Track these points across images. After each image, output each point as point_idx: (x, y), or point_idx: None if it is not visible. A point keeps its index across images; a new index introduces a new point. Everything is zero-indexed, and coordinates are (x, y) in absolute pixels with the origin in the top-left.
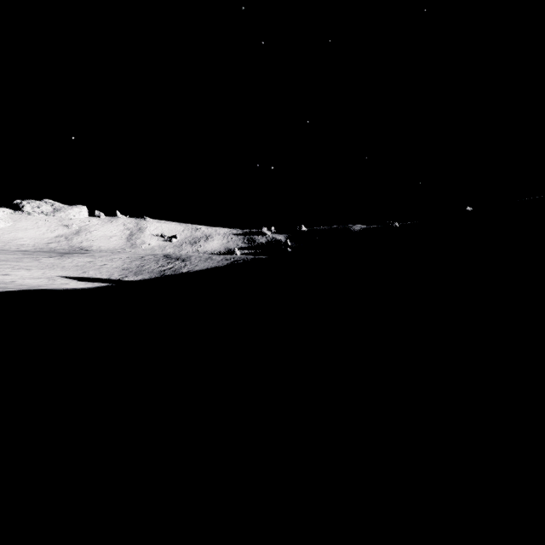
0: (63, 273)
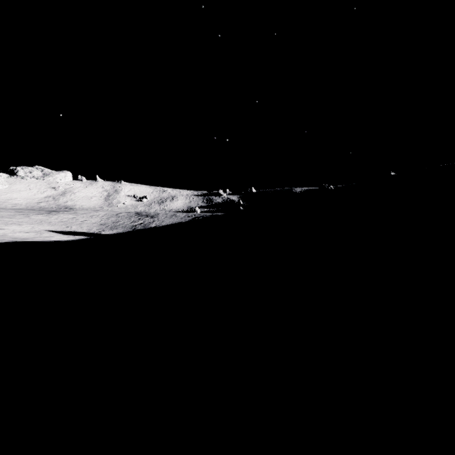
0: (49, 228)
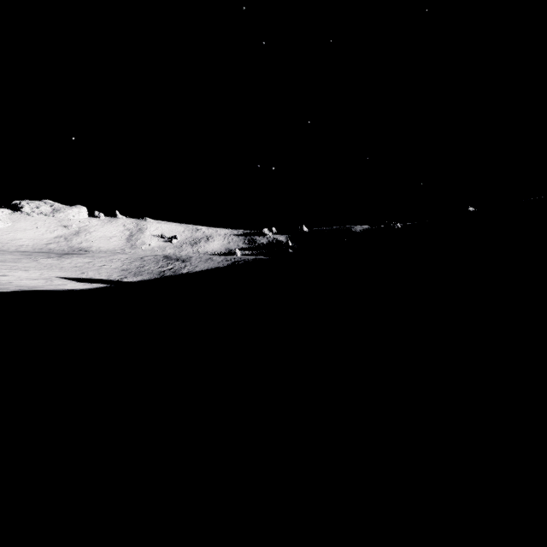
0: (61, 274)
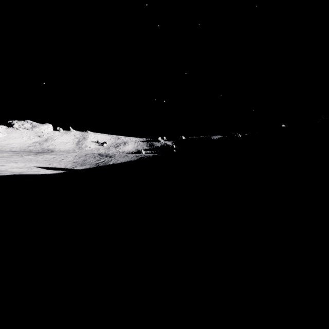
0: (37, 165)
